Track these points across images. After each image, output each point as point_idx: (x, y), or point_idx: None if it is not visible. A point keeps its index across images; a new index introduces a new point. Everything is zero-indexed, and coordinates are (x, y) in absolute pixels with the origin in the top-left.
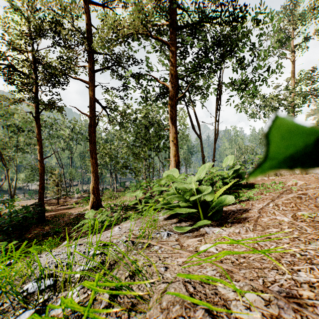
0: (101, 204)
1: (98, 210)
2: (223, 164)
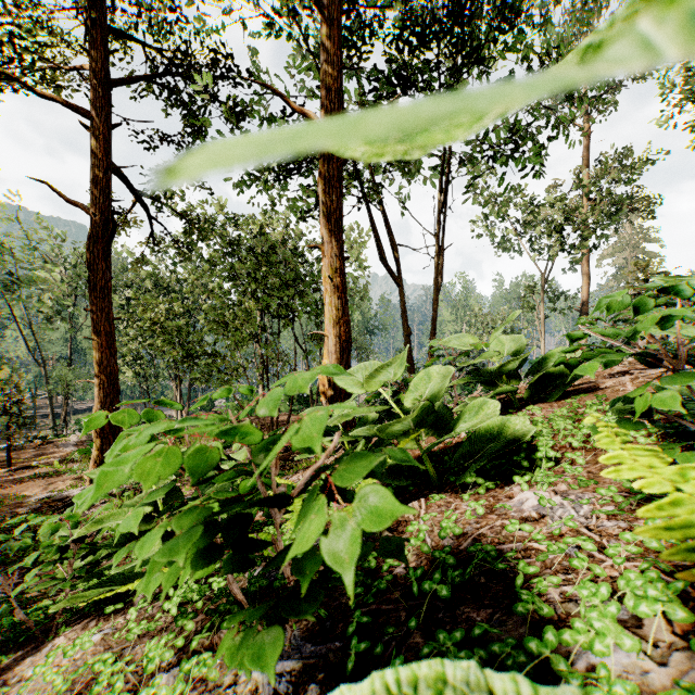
0: None
1: None
2: None
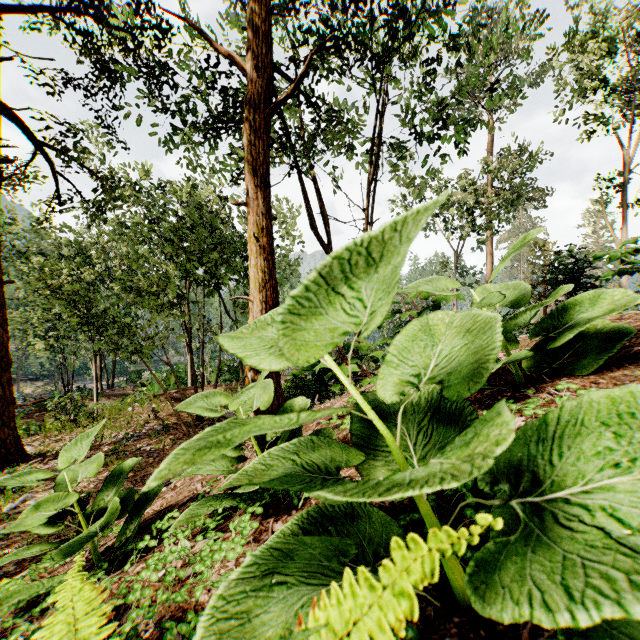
0: (20, 449)
1: (7, 470)
2: None
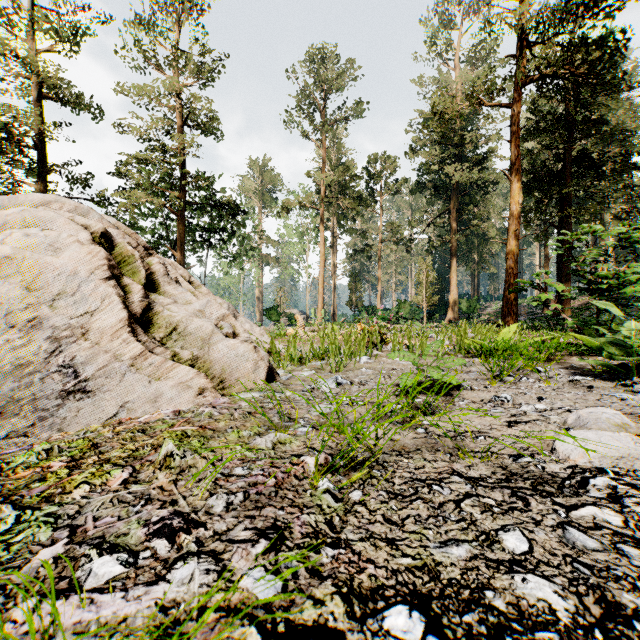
0: None
1: None
2: None
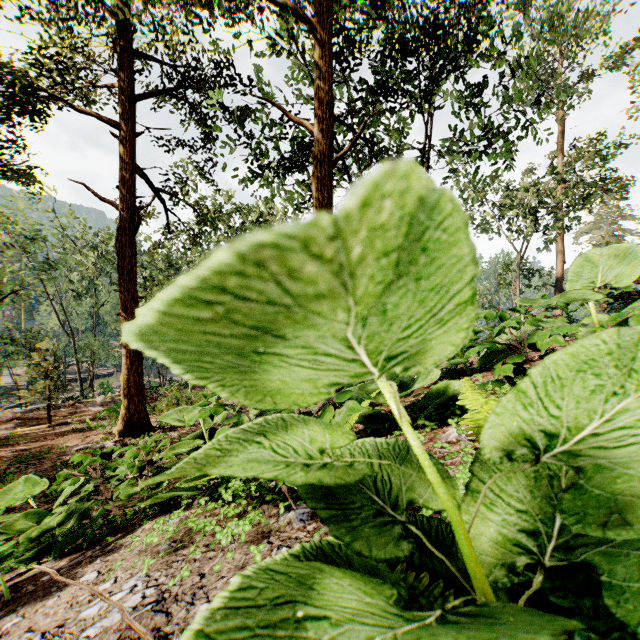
0: (148, 422)
1: (141, 436)
2: (571, 287)
